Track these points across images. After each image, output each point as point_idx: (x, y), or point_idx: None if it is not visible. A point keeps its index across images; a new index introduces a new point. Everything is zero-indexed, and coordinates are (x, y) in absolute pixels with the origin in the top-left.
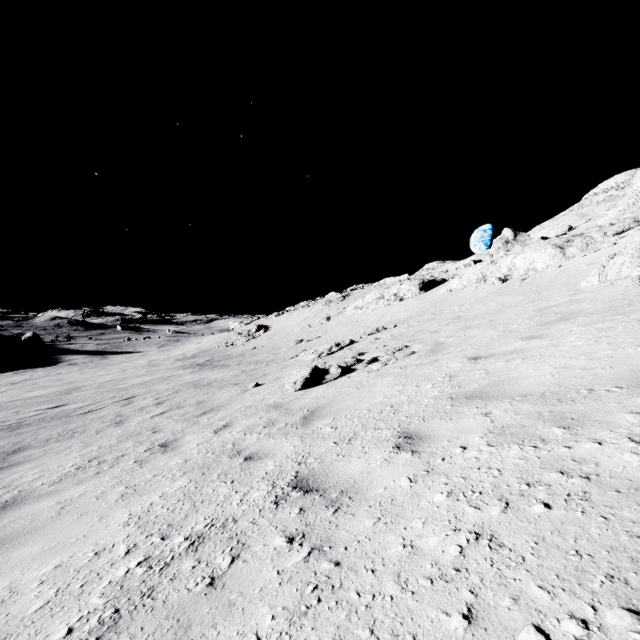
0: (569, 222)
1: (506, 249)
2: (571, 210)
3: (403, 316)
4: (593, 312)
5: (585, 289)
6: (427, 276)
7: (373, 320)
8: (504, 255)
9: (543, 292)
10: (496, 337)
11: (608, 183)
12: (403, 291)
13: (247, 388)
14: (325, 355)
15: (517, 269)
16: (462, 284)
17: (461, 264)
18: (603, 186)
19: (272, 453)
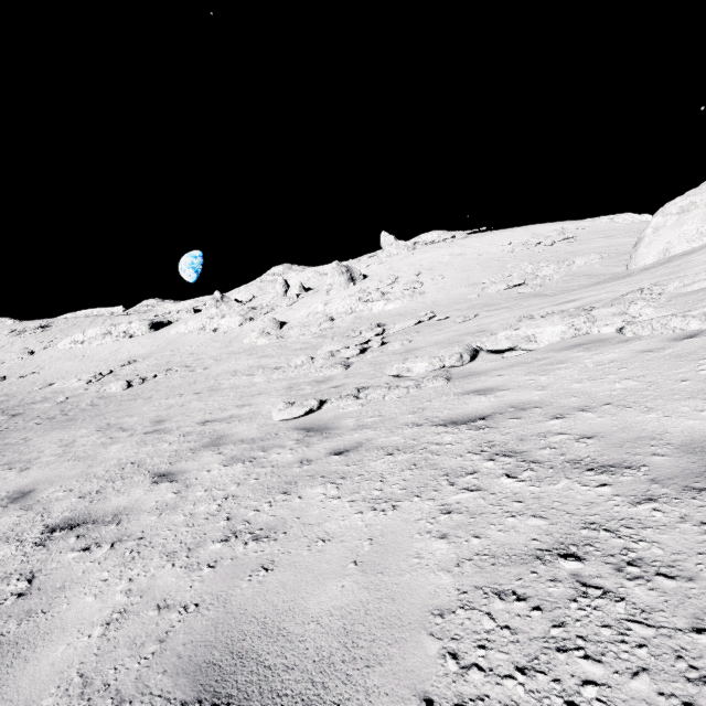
0: (254, 292)
1: (217, 306)
2: (256, 282)
3: (144, 352)
4: (242, 353)
5: (245, 343)
6: (151, 315)
7: (108, 355)
8: (216, 314)
9: (232, 343)
10: (213, 362)
11: (275, 270)
12: (134, 329)
13: (58, 401)
14: (96, 381)
15: (222, 326)
16: (188, 330)
17: (181, 306)
18: (273, 271)
19: (155, 394)
